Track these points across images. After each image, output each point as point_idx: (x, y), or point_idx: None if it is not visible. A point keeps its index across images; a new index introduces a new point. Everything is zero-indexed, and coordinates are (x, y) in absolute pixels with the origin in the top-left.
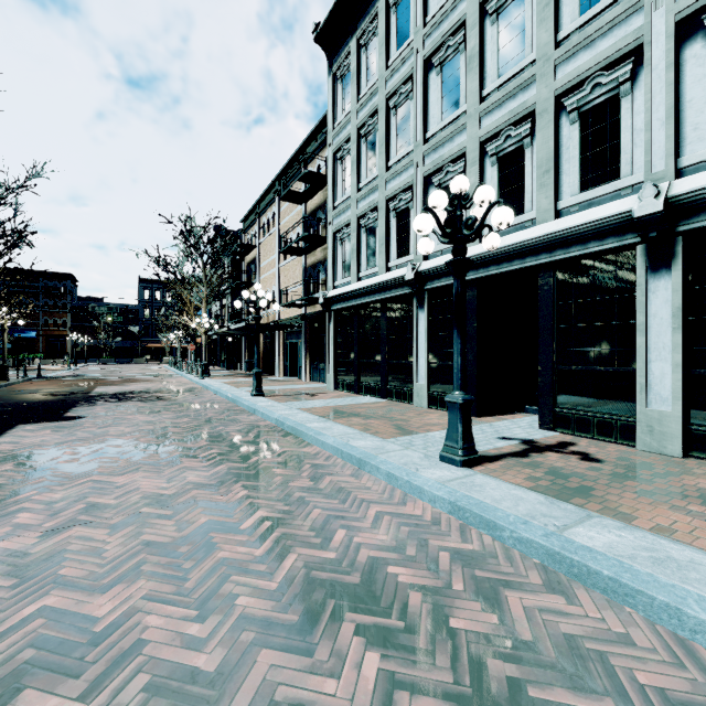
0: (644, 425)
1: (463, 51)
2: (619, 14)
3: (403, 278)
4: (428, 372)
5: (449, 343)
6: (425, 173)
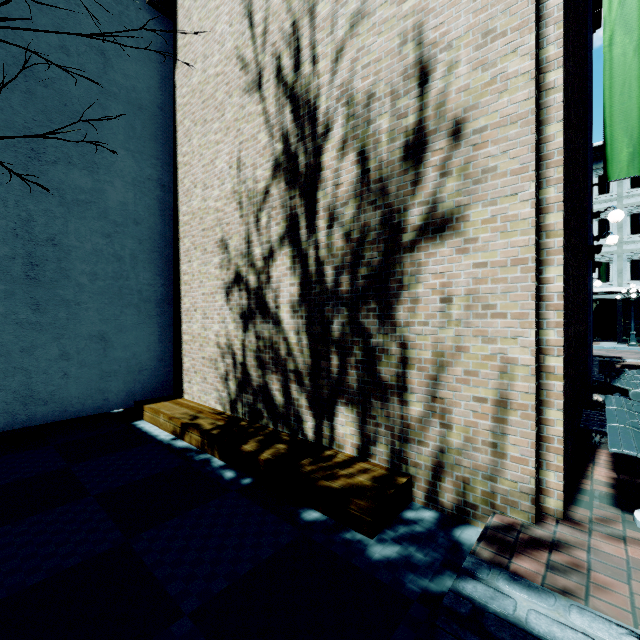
0: None
1: None
2: None
3: None
4: None
5: None
6: None
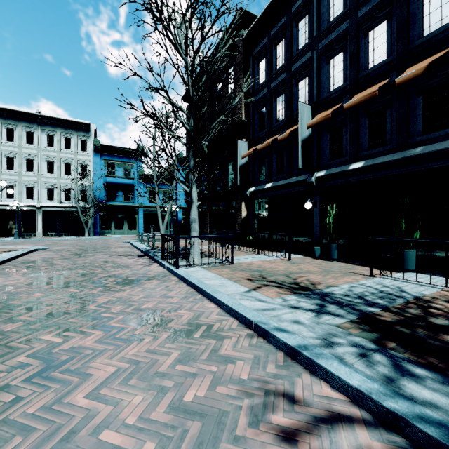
0: (37, 234)
1: None
2: (34, 177)
3: None
4: None
5: None
6: None
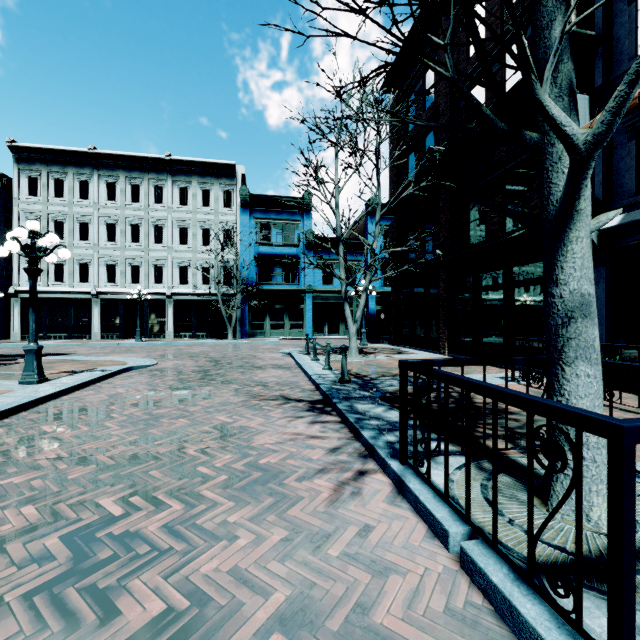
0: (168, 334)
1: (118, 225)
2: (163, 251)
3: (88, 292)
4: (101, 327)
5: (111, 317)
6: (99, 256)
